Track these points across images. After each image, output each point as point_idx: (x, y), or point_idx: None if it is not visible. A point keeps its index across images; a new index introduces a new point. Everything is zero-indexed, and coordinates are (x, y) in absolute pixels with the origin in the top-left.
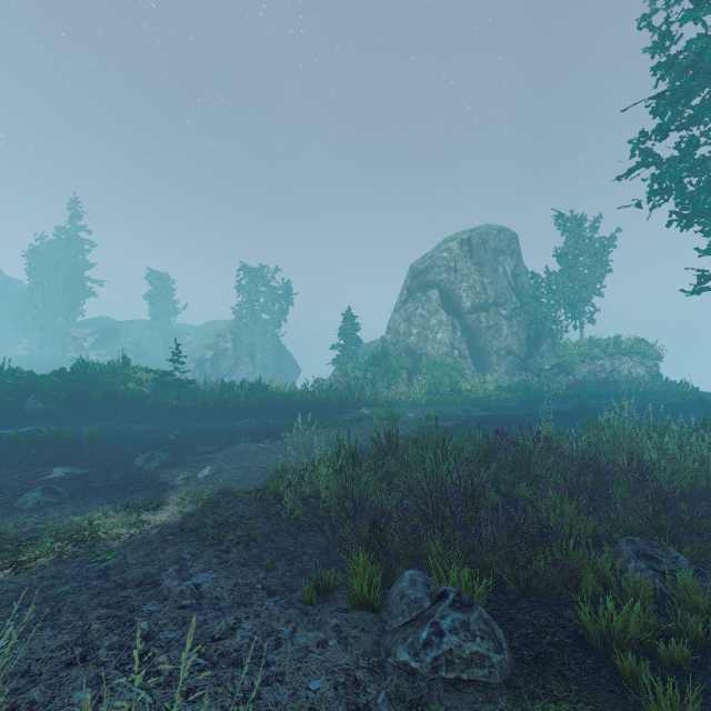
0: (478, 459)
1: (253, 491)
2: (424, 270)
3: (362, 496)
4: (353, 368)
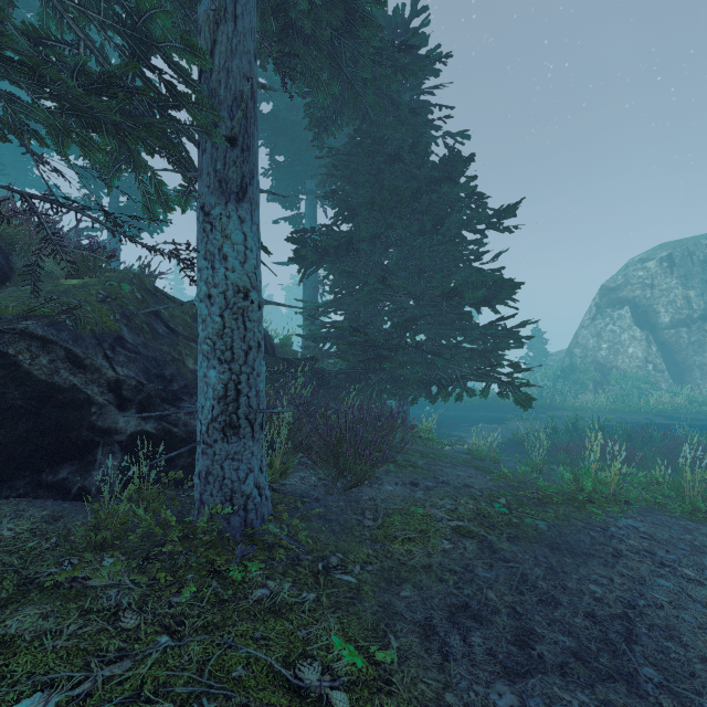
0: (625, 439)
1: (507, 440)
2: (616, 288)
3: (560, 444)
4: (542, 377)
